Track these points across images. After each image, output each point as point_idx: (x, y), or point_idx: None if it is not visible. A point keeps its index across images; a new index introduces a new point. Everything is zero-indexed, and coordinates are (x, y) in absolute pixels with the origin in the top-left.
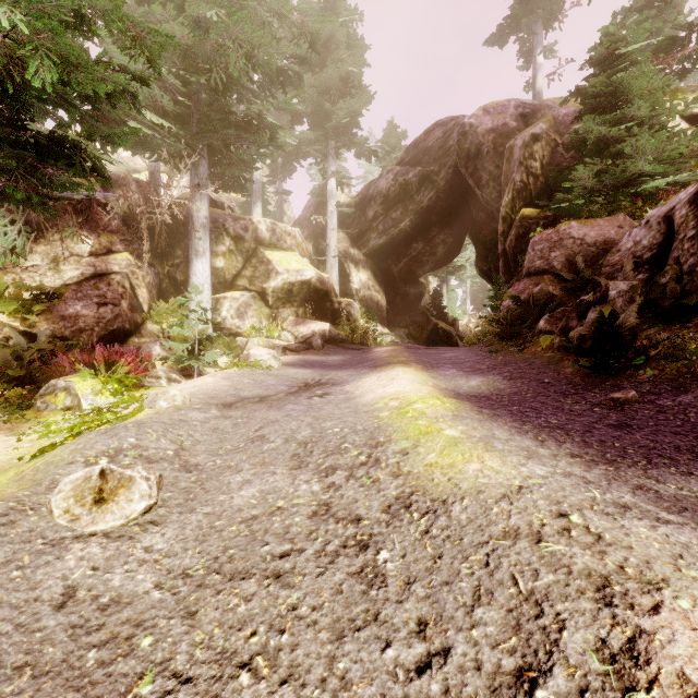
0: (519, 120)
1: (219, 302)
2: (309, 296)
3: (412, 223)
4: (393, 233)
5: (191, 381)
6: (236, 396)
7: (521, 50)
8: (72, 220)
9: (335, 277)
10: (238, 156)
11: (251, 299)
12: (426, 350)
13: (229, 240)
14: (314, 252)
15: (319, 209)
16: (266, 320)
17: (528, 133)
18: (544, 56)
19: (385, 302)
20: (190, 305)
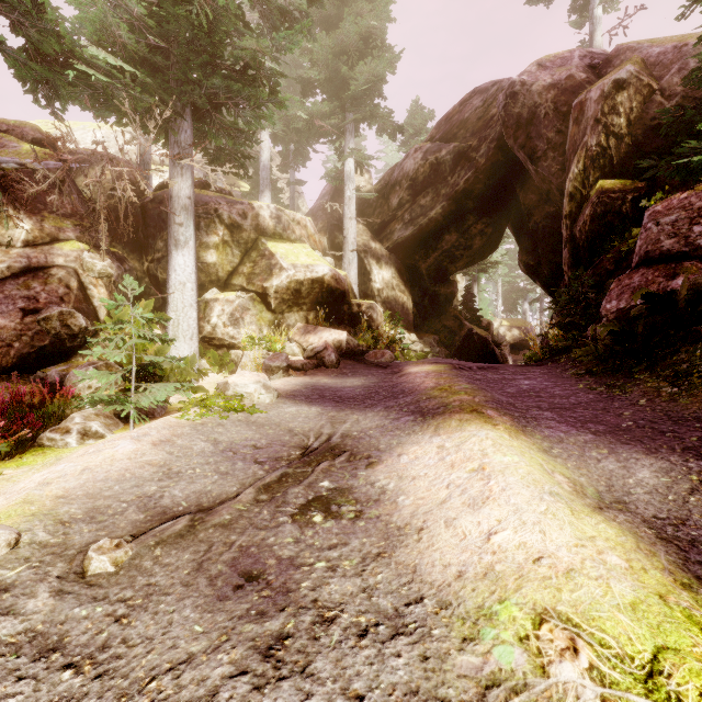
0: (588, 71)
1: (209, 306)
2: (321, 297)
3: (445, 210)
4: (421, 223)
5: (94, 451)
6: (149, 505)
7: (574, 4)
8: None
9: (353, 275)
10: (233, 125)
11: (249, 301)
12: (485, 373)
13: (223, 229)
14: (329, 246)
15: (334, 198)
16: (268, 327)
17: (609, 80)
18: (603, 9)
19: (411, 304)
20: (169, 310)
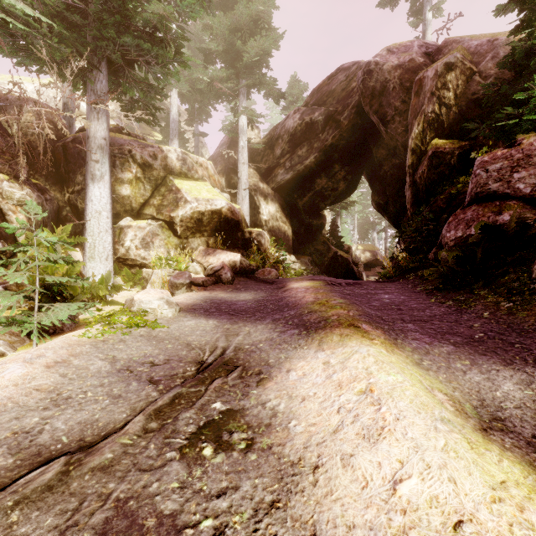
0: (425, 57)
1: (123, 231)
2: (219, 225)
3: (317, 159)
4: (299, 169)
5: None
6: (23, 444)
7: (412, 9)
8: None
9: (246, 208)
10: (145, 80)
11: (158, 228)
12: (352, 288)
13: (136, 167)
14: (226, 185)
15: (231, 147)
16: (174, 250)
17: (441, 63)
18: (432, 14)
19: (291, 232)
20: (86, 235)
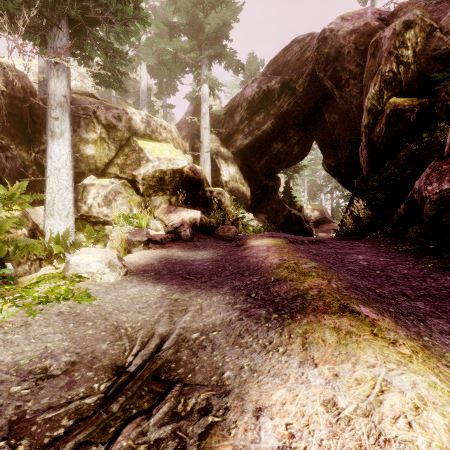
0: (379, 21)
1: (86, 189)
2: (181, 184)
3: (273, 125)
4: (256, 134)
5: None
6: None
7: None
8: None
9: (207, 170)
10: (109, 44)
11: (121, 186)
12: (318, 247)
13: (100, 128)
14: (190, 150)
15: (194, 115)
16: (137, 207)
17: (399, 21)
18: None
19: (249, 192)
20: (46, 192)
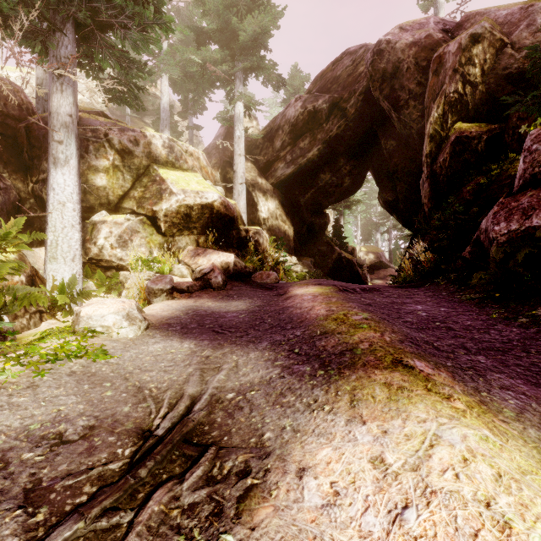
0: (443, 33)
1: (96, 227)
2: (211, 222)
3: (320, 152)
4: (300, 163)
5: None
6: None
7: None
8: None
9: (242, 205)
10: (124, 53)
11: (138, 224)
12: (371, 296)
13: (113, 153)
14: (222, 180)
15: (226, 139)
16: (158, 249)
17: (466, 34)
18: None
19: (292, 232)
20: (47, 231)
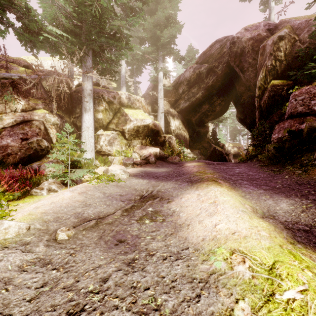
0: (267, 32)
1: (99, 137)
2: (148, 133)
3: (203, 94)
4: (192, 100)
5: (55, 196)
6: (79, 216)
7: (261, 1)
8: (10, 90)
9: (162, 123)
10: (110, 58)
11: (116, 135)
12: (219, 166)
13: (105, 103)
14: (151, 111)
15: (154, 89)
16: (125, 146)
17: (276, 36)
18: (275, 3)
19: (188, 136)
20: (82, 139)
